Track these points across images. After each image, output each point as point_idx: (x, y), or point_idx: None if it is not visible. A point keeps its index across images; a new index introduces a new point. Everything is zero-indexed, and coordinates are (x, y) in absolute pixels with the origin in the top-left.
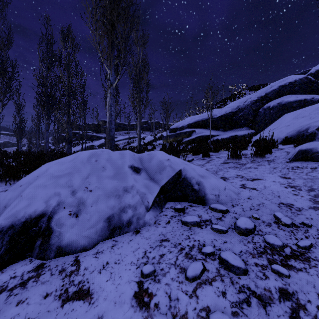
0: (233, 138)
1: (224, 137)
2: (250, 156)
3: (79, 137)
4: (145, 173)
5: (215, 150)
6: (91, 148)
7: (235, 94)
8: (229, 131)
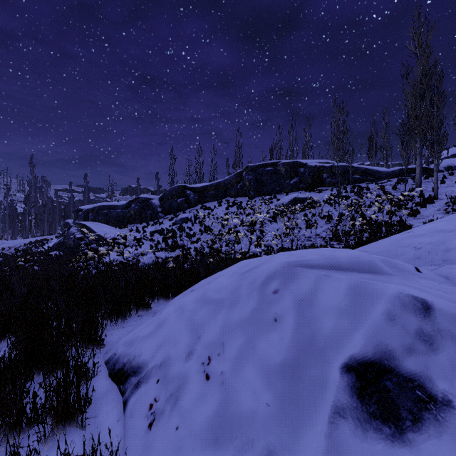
0: None
1: None
2: None
3: None
4: None
5: None
6: None
7: None
8: None
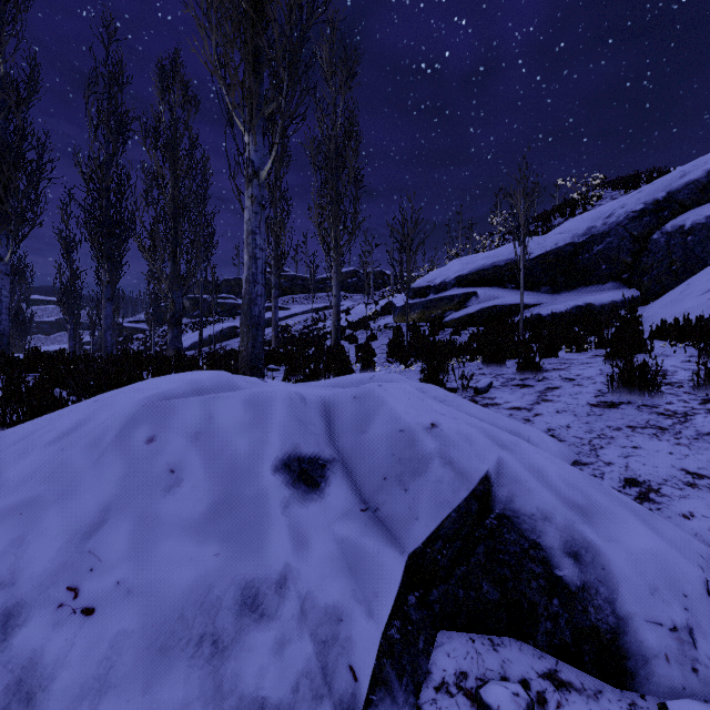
0: (580, 313)
1: (557, 311)
2: (692, 385)
3: (207, 308)
4: (343, 479)
5: (547, 351)
6: (231, 334)
7: (574, 201)
8: (565, 294)
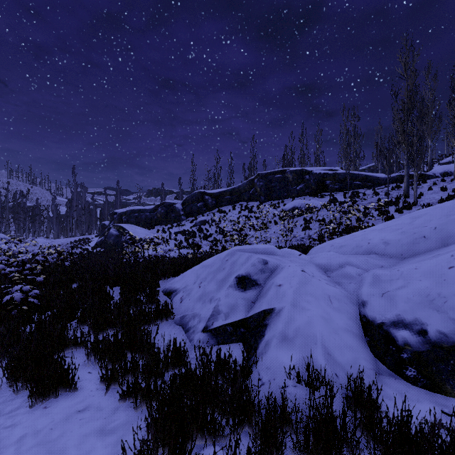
0: None
1: None
2: None
3: None
4: None
5: None
6: None
7: None
8: None
